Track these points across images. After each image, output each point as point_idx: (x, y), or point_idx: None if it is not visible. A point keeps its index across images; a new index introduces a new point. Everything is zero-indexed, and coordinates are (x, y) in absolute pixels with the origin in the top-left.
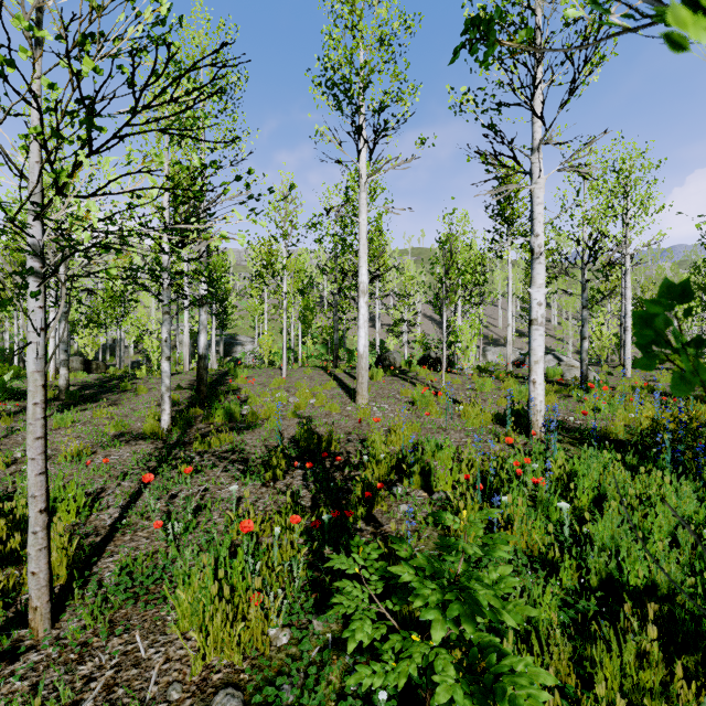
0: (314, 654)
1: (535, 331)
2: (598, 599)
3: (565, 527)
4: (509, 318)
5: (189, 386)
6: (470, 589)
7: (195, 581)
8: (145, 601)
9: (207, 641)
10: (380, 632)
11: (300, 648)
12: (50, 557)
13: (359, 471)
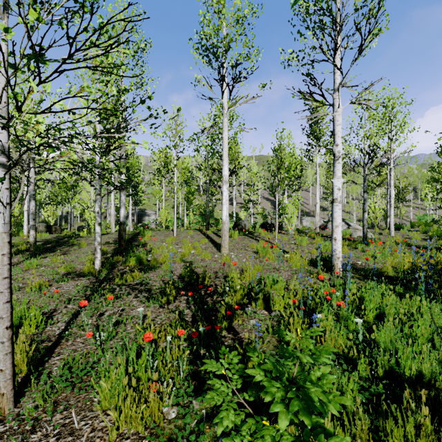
0: (194, 425)
1: (336, 206)
2: (383, 384)
3: (359, 335)
4: (317, 198)
5: (114, 242)
6: (305, 388)
7: (113, 375)
8: (79, 387)
9: (120, 417)
10: (240, 418)
11: (184, 421)
12: (13, 359)
13: (223, 297)
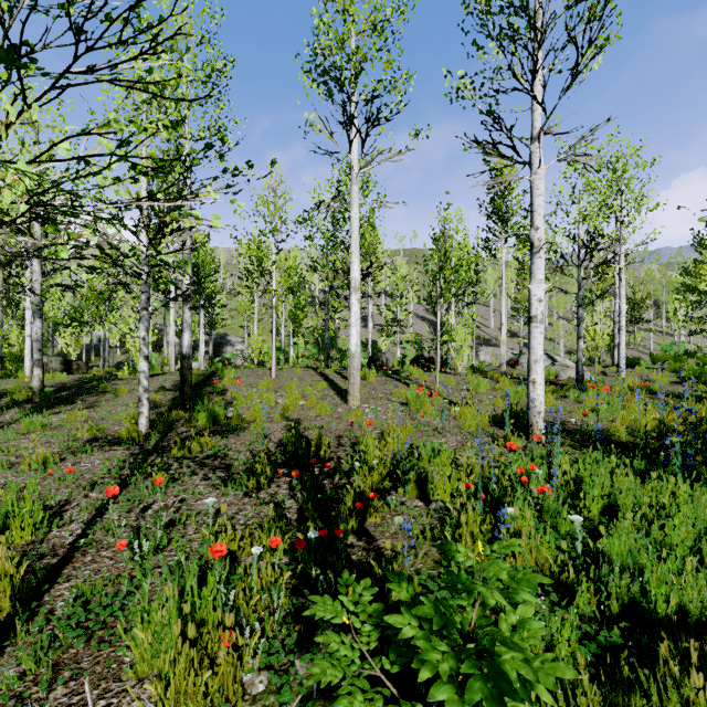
0: (296, 705)
1: (535, 329)
2: (620, 627)
3: (578, 543)
4: (502, 317)
5: (173, 387)
6: (493, 654)
7: (157, 617)
8: (100, 638)
9: (167, 693)
10: None
11: (279, 698)
12: None
13: (350, 478)
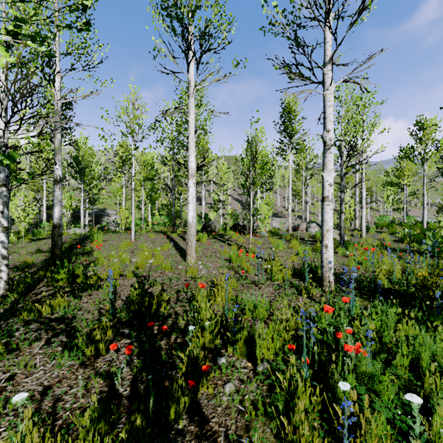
0: None
1: (327, 206)
2: None
3: (415, 424)
4: (289, 199)
5: (49, 249)
6: None
7: None
8: None
9: None
10: None
11: None
12: None
13: (185, 337)
